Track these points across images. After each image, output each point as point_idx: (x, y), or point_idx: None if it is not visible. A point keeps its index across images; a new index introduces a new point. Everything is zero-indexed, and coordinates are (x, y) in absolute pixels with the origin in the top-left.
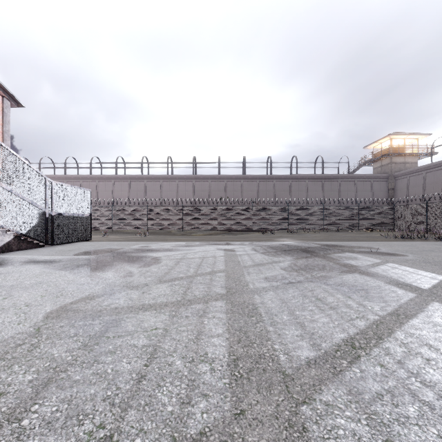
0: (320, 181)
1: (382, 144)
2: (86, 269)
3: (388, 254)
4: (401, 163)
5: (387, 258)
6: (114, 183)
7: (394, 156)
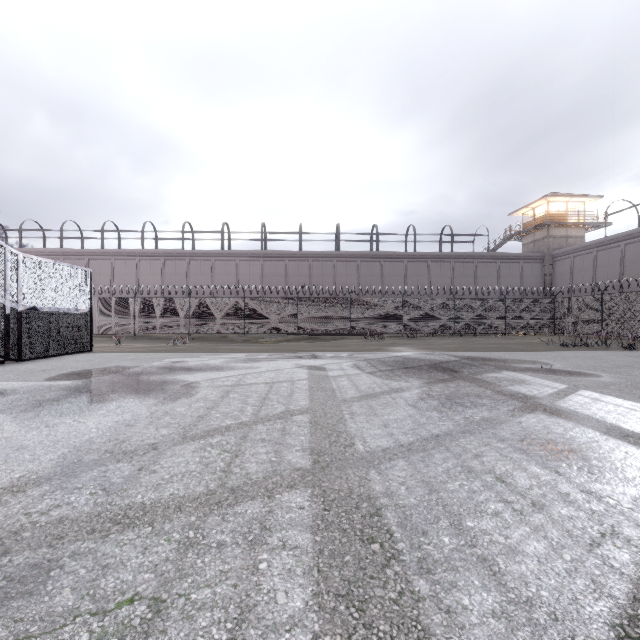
0: (448, 262)
1: (536, 210)
2: (51, 411)
3: (570, 373)
4: (562, 237)
5: (572, 381)
6: (140, 262)
7: (552, 227)
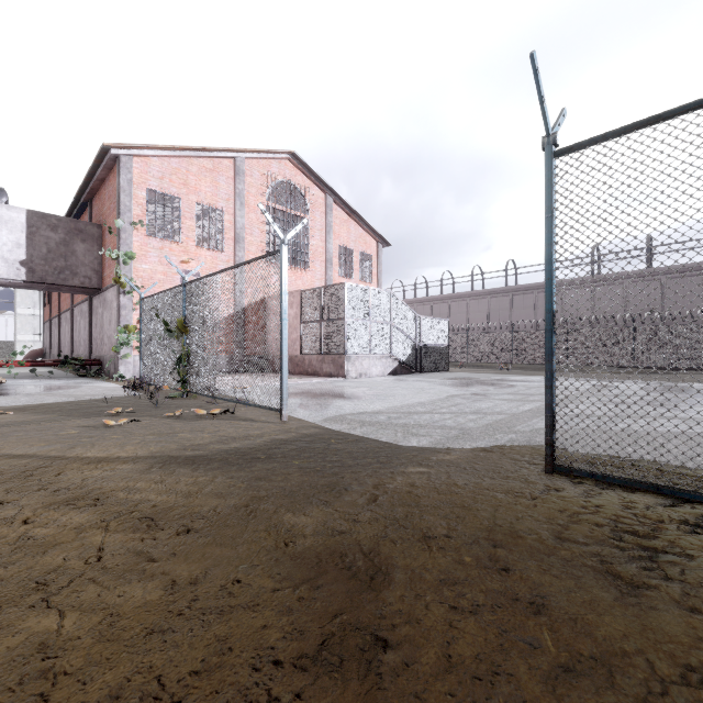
0: None
1: None
2: (456, 386)
3: None
4: None
5: None
6: (469, 302)
7: None
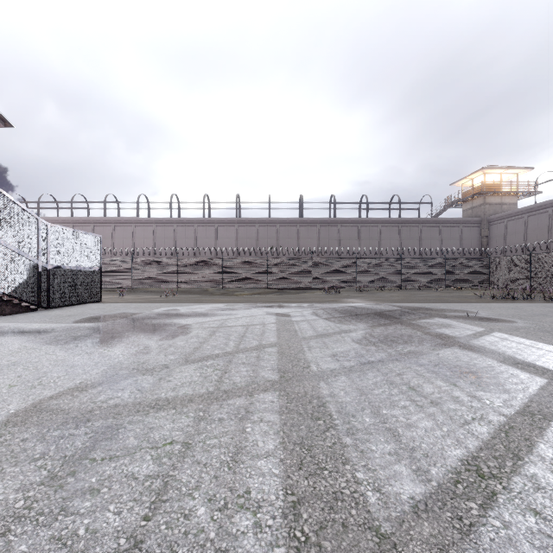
0: (396, 226)
1: (474, 181)
2: (86, 343)
3: (490, 320)
4: (497, 204)
5: (490, 325)
6: (136, 228)
7: (488, 195)
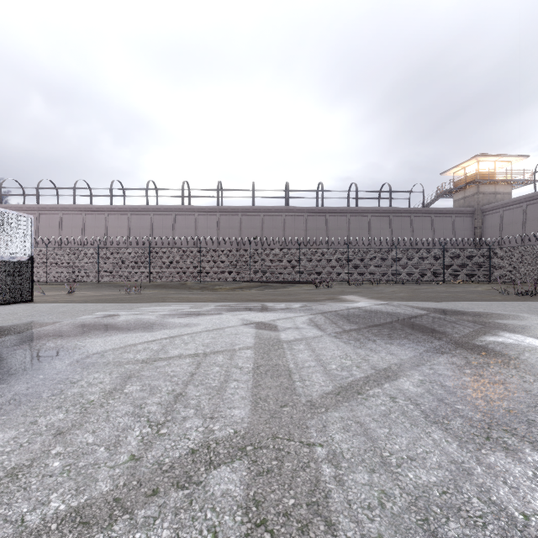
0: (386, 216)
1: (466, 169)
2: None
3: None
4: (491, 193)
5: None
6: (108, 216)
7: (482, 184)
